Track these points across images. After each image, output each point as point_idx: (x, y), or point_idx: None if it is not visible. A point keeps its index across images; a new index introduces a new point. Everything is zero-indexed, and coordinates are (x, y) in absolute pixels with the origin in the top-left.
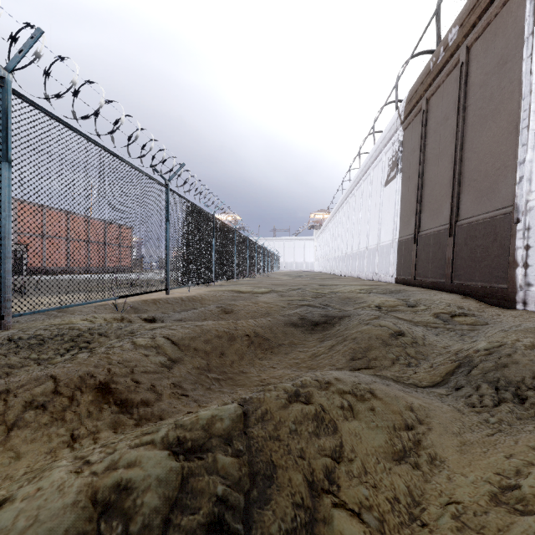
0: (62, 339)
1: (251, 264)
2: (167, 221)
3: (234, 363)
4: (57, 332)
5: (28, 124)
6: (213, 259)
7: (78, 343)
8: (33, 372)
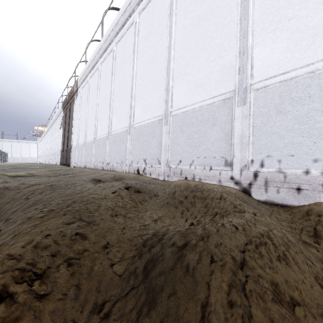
0: None
1: None
2: None
3: None
4: None
5: None
6: None
7: None
8: None
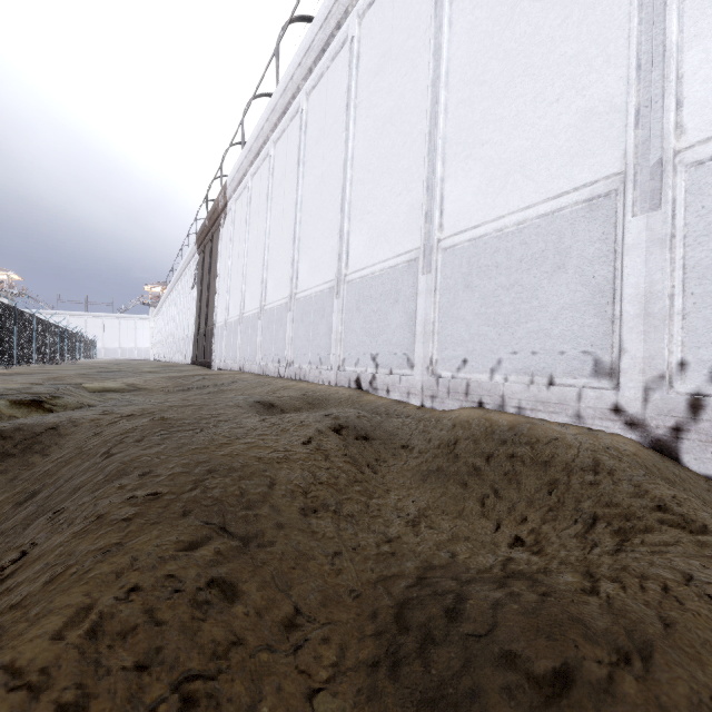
0: None
1: (52, 350)
2: None
3: None
4: None
5: None
6: (15, 345)
7: None
8: None
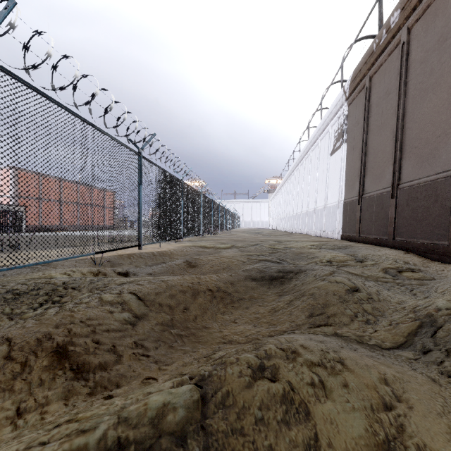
0: (37, 294)
1: (215, 223)
2: (140, 184)
3: (197, 318)
4: (33, 286)
5: (5, 93)
6: (182, 218)
7: (52, 297)
8: (3, 328)
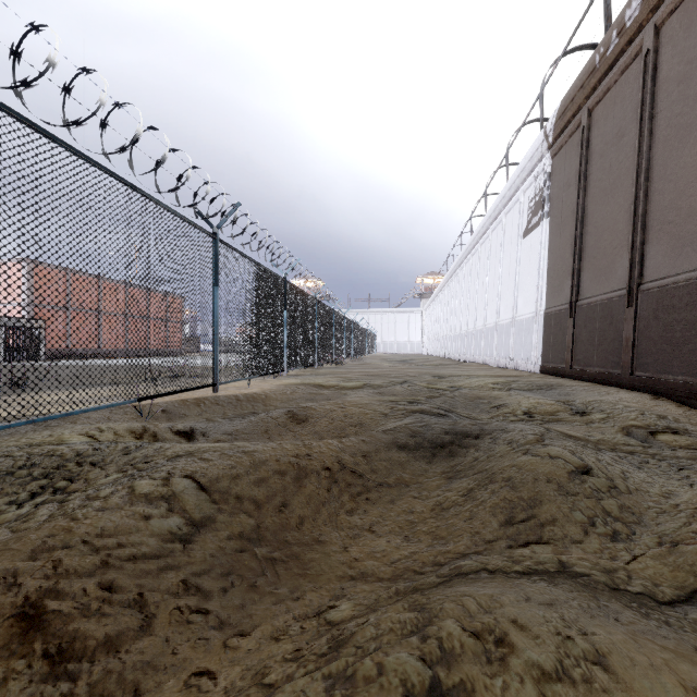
0: (28, 475)
1: (337, 345)
2: (215, 285)
3: (304, 522)
4: (24, 461)
5: None
6: (284, 340)
7: (54, 480)
8: None
